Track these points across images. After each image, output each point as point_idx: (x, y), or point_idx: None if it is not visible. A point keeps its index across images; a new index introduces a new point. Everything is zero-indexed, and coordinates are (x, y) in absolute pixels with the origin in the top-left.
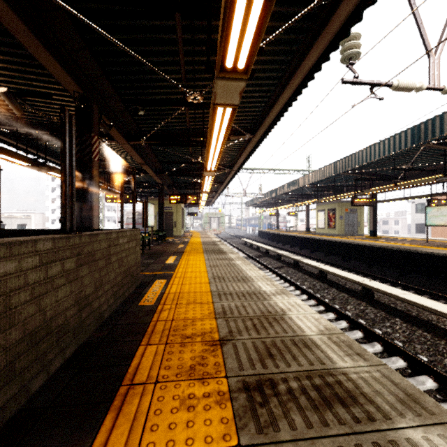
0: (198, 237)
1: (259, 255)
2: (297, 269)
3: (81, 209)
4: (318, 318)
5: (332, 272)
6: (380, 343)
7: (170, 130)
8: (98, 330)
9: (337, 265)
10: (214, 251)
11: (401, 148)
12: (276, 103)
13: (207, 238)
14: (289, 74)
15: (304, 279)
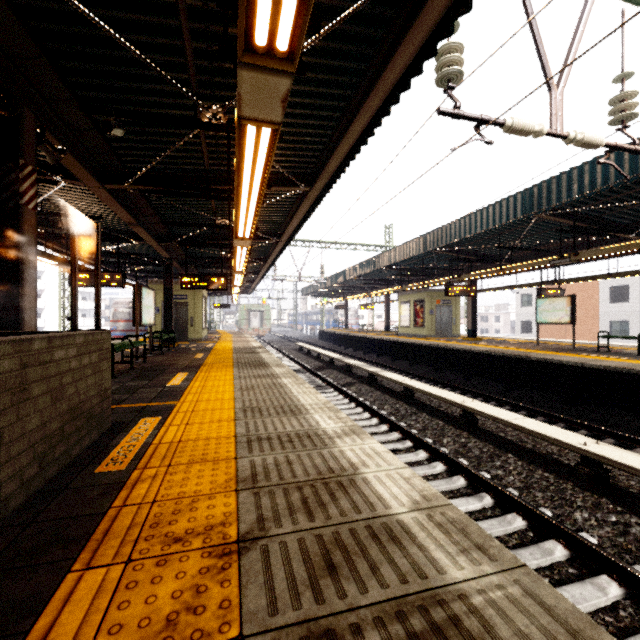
0: (229, 340)
1: (320, 366)
2: (373, 387)
3: None
4: (409, 476)
5: (422, 390)
6: (491, 494)
7: (178, 171)
8: None
9: (427, 379)
10: (251, 362)
11: (510, 218)
12: (343, 138)
13: (243, 342)
14: (363, 93)
15: (384, 400)
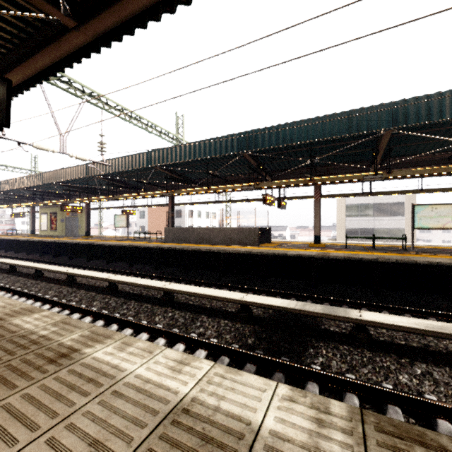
0: None
1: None
2: None
3: None
4: None
5: (17, 264)
6: (19, 295)
7: None
8: None
9: (43, 261)
10: None
11: (81, 176)
12: None
13: None
14: None
15: None
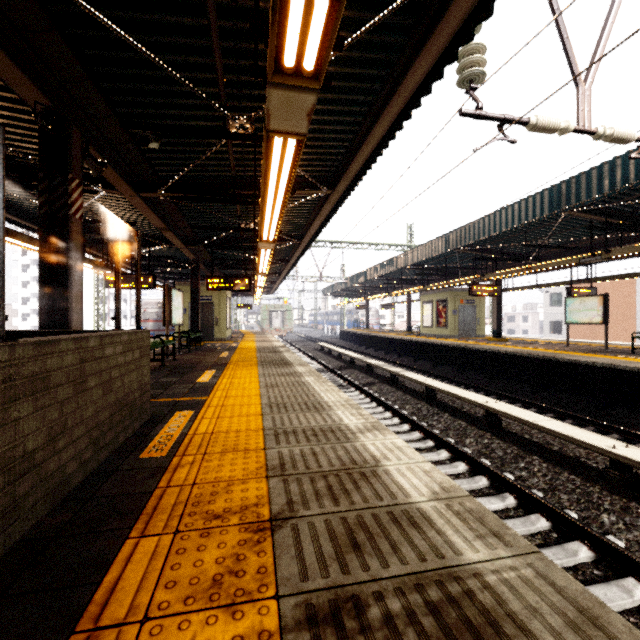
0: (252, 340)
1: (341, 366)
2: (394, 387)
3: (51, 297)
4: (429, 469)
5: (444, 390)
6: (514, 495)
7: (206, 178)
8: (55, 511)
9: (450, 379)
10: (275, 361)
11: (536, 216)
12: (365, 142)
13: (266, 342)
14: (384, 98)
15: (405, 400)
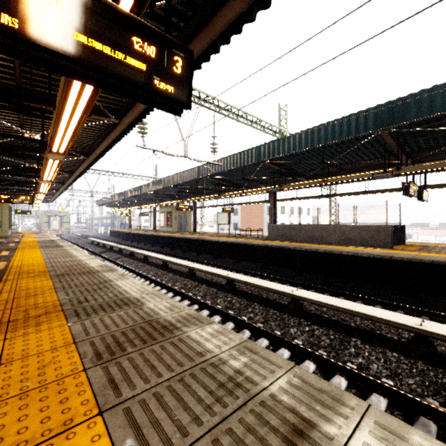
0: (33, 237)
1: (103, 251)
2: (131, 258)
3: None
4: (102, 263)
5: (149, 255)
6: (154, 283)
7: (2, 142)
8: None
9: (164, 253)
10: (52, 246)
11: (194, 177)
12: (99, 146)
13: (45, 238)
14: (105, 134)
15: (133, 262)
